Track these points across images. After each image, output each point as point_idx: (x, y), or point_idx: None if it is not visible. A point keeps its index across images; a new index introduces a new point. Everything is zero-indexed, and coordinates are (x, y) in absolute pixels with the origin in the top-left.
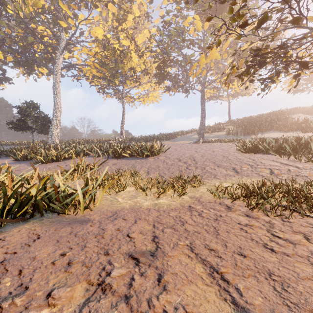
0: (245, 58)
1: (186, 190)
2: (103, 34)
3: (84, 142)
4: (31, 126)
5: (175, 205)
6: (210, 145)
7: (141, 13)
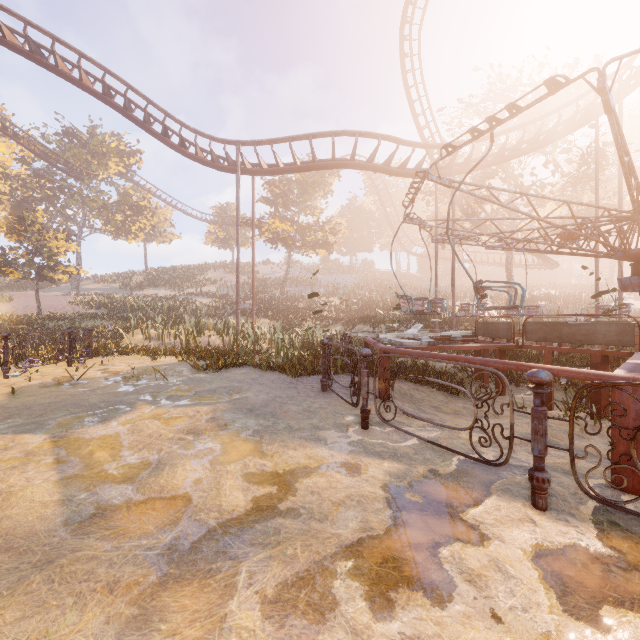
0: (114, 225)
1: None
2: None
3: None
4: None
5: None
6: None
7: None
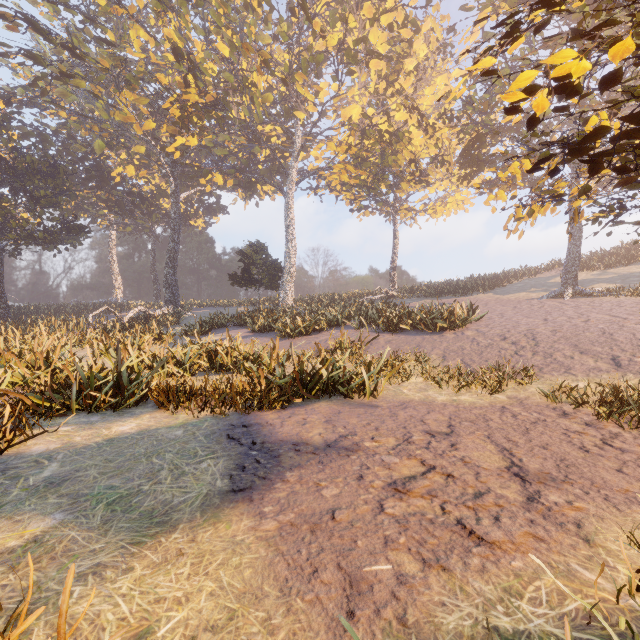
0: None
1: (504, 388)
2: (361, 113)
3: (328, 299)
4: (258, 280)
5: (481, 404)
6: (590, 302)
7: (430, 50)
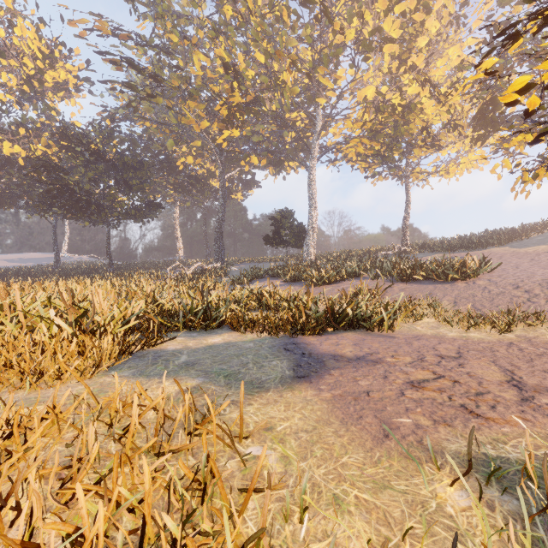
0: None
1: (514, 329)
2: (375, 92)
3: (344, 255)
4: (286, 240)
5: (489, 340)
6: None
7: (442, 24)
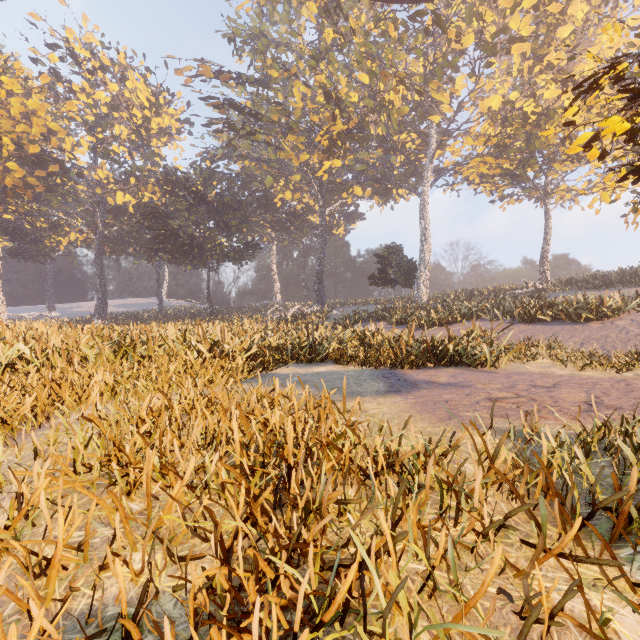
0: None
1: (638, 369)
2: (501, 101)
3: (465, 295)
4: (393, 279)
5: (600, 377)
6: None
7: (592, 6)
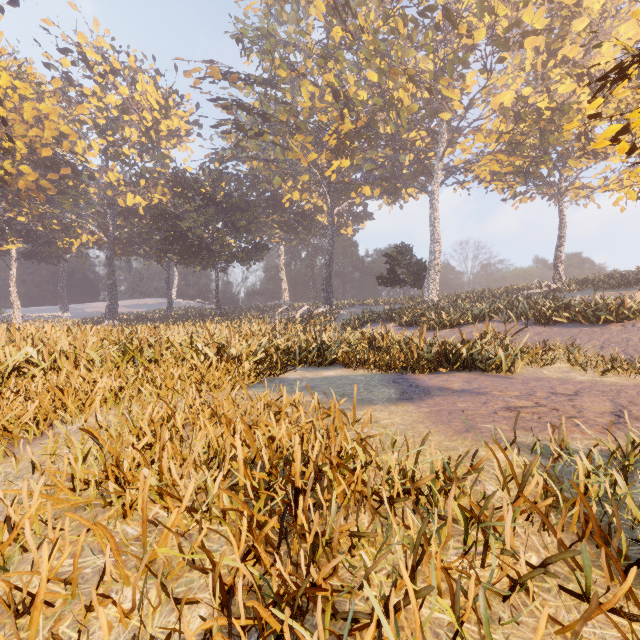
0: None
1: None
2: (514, 97)
3: (476, 295)
4: (402, 279)
5: (624, 384)
6: None
7: None
